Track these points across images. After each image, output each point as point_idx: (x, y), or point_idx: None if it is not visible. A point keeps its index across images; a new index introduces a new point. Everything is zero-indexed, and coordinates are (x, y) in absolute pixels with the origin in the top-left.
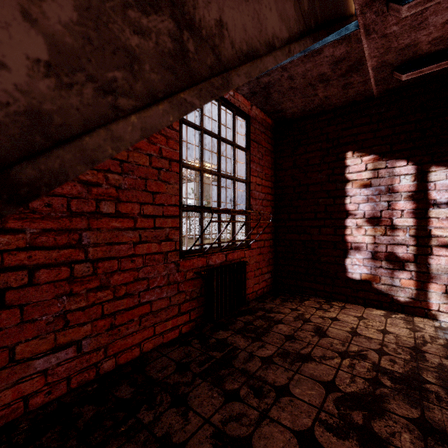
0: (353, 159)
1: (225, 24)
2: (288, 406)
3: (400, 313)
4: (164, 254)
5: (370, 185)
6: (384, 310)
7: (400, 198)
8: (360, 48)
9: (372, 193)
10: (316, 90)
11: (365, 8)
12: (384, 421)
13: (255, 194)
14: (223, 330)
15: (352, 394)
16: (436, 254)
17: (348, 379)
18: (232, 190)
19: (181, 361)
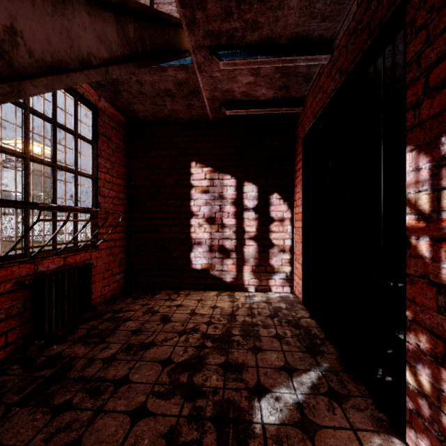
0: (196, 169)
1: (19, 32)
2: (125, 393)
3: (227, 291)
4: None
5: (208, 192)
6: (217, 291)
7: (227, 203)
8: (196, 80)
9: (210, 198)
10: (164, 102)
11: (196, 50)
12: (202, 372)
13: (105, 191)
14: (58, 343)
15: (183, 362)
16: (247, 244)
17: (182, 351)
18: (74, 184)
19: None
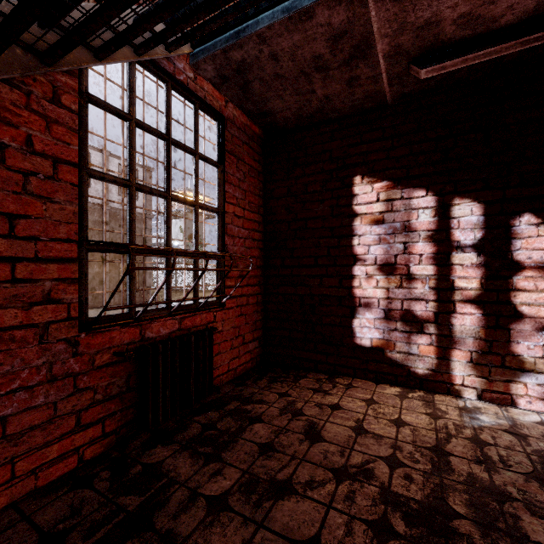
0: (363, 187)
1: None
2: None
3: (418, 389)
4: (41, 327)
5: (383, 221)
6: (400, 386)
7: (418, 239)
8: (367, 17)
9: (385, 232)
10: (312, 84)
11: None
12: None
13: (233, 229)
14: (164, 443)
15: None
16: (460, 312)
17: (343, 527)
18: (193, 221)
19: (54, 529)
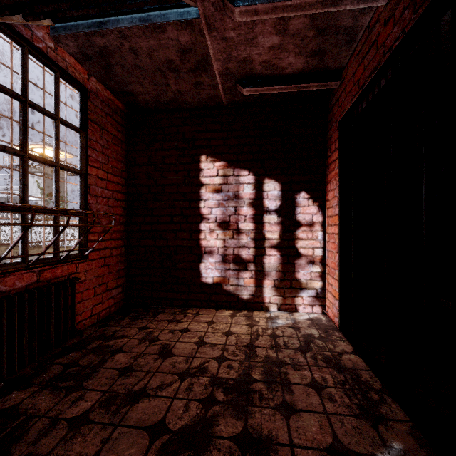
0: (207, 164)
1: None
2: None
3: (243, 310)
4: None
5: (221, 191)
6: (232, 309)
7: (244, 204)
8: (205, 44)
9: (223, 198)
10: (167, 79)
11: None
12: (209, 454)
13: (97, 190)
14: (20, 388)
15: (181, 430)
16: (268, 254)
17: (182, 408)
18: (54, 180)
19: None
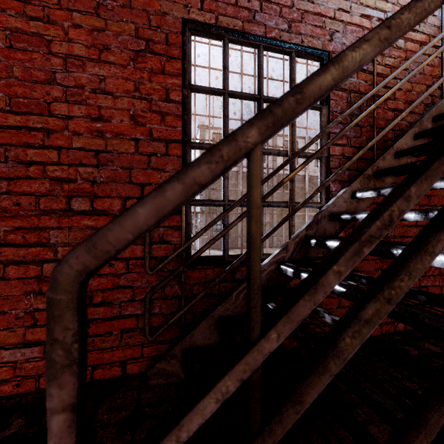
0: None
1: None
2: None
3: None
4: None
5: None
6: None
7: None
8: None
9: None
10: None
11: None
12: None
13: None
14: None
15: None
16: None
17: None
18: None
19: None
